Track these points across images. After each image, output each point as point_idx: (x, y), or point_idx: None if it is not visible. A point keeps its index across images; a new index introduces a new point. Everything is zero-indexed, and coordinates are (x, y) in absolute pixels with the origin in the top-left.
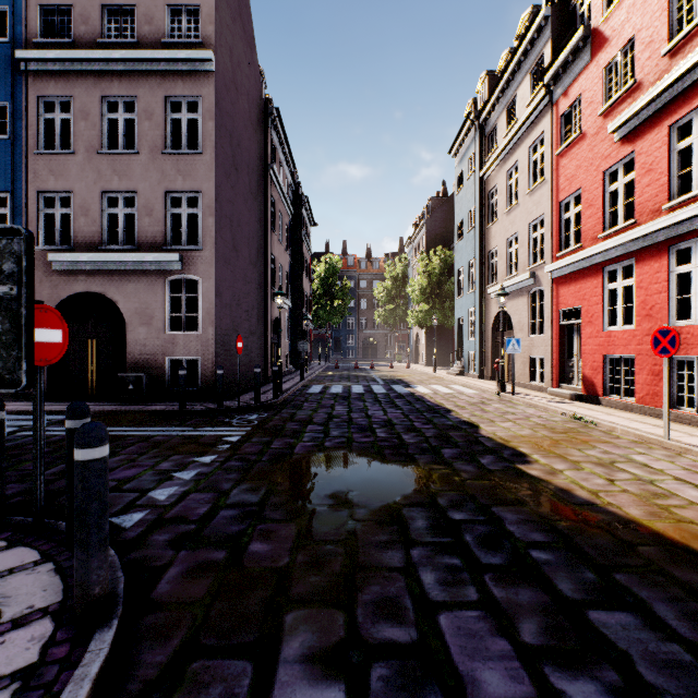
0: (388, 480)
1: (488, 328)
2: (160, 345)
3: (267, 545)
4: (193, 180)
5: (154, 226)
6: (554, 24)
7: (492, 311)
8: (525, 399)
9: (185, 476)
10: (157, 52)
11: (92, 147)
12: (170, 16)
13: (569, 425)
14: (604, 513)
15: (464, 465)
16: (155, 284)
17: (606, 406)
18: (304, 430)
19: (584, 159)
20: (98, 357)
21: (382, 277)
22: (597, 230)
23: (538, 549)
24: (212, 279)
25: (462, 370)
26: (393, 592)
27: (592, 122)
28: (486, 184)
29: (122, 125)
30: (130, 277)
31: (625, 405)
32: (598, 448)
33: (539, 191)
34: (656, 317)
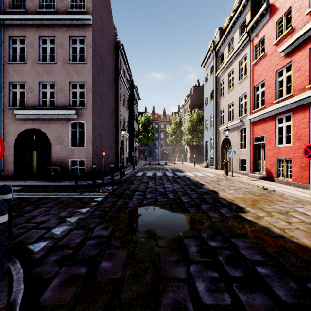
0: (175, 222)
1: (219, 146)
2: (67, 153)
3: (110, 263)
4: (82, 76)
5: (64, 97)
6: (251, 3)
7: (221, 138)
8: (238, 179)
9: (72, 220)
10: (65, 16)
11: (34, 60)
12: (72, 1)
13: (261, 192)
14: (290, 242)
15: (213, 213)
16: (64, 124)
17: (277, 182)
18: (134, 194)
19: (266, 66)
20: (38, 159)
21: (170, 123)
22: (272, 99)
23: (260, 266)
24: (91, 122)
25: (207, 165)
26: (181, 297)
27: (270, 48)
28: (218, 79)
29: (49, 50)
30: (52, 121)
31: (287, 182)
32: (278, 204)
33: (244, 82)
34: (302, 140)
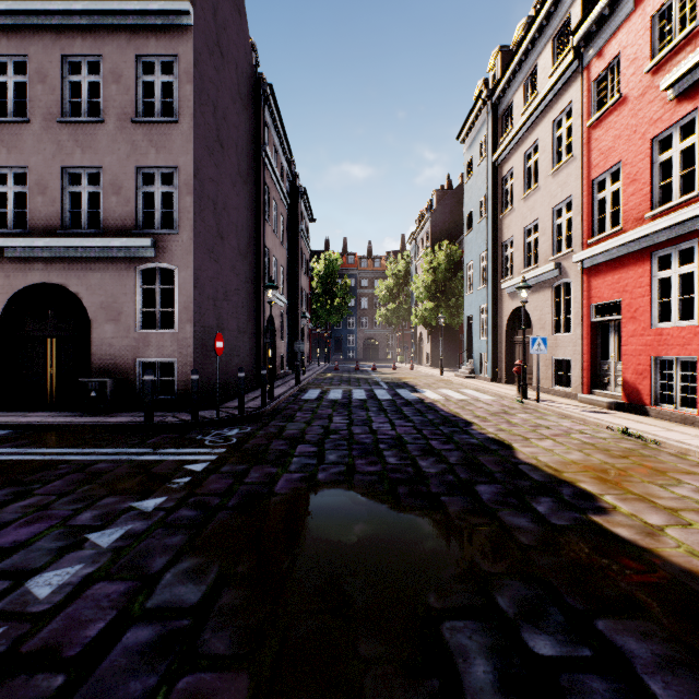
0: (409, 549)
1: (501, 327)
2: (130, 344)
3: None
4: (168, 153)
5: (122, 206)
6: None
7: (507, 308)
8: (555, 408)
9: (105, 539)
10: (125, 3)
11: (50, 115)
12: None
13: (625, 445)
14: None
15: (514, 516)
16: (124, 273)
17: (657, 417)
18: (293, 452)
19: (624, 127)
20: (59, 358)
21: (383, 275)
22: (642, 209)
23: None
24: (190, 268)
25: (472, 372)
26: None
27: (636, 82)
28: (500, 169)
29: (86, 90)
30: (94, 266)
31: (683, 417)
32: (686, 484)
33: (565, 170)
34: None
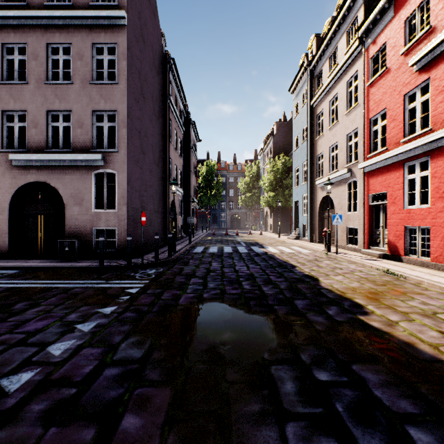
0: (255, 332)
1: (316, 208)
2: (89, 219)
3: (140, 419)
4: (112, 102)
5: (84, 135)
6: None
7: (319, 196)
8: (346, 257)
9: (85, 327)
10: (86, 12)
11: (40, 79)
12: None
13: (385, 279)
14: None
15: (315, 316)
16: (85, 176)
17: (407, 263)
18: (188, 282)
19: (388, 87)
20: (45, 227)
21: (243, 175)
22: (399, 137)
23: (413, 424)
24: (125, 173)
25: (298, 236)
26: None
27: (395, 60)
28: (315, 110)
29: (62, 64)
30: (67, 171)
31: (422, 262)
32: (416, 299)
33: (354, 112)
34: None
